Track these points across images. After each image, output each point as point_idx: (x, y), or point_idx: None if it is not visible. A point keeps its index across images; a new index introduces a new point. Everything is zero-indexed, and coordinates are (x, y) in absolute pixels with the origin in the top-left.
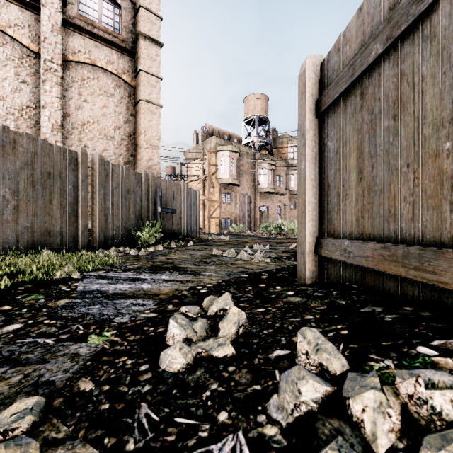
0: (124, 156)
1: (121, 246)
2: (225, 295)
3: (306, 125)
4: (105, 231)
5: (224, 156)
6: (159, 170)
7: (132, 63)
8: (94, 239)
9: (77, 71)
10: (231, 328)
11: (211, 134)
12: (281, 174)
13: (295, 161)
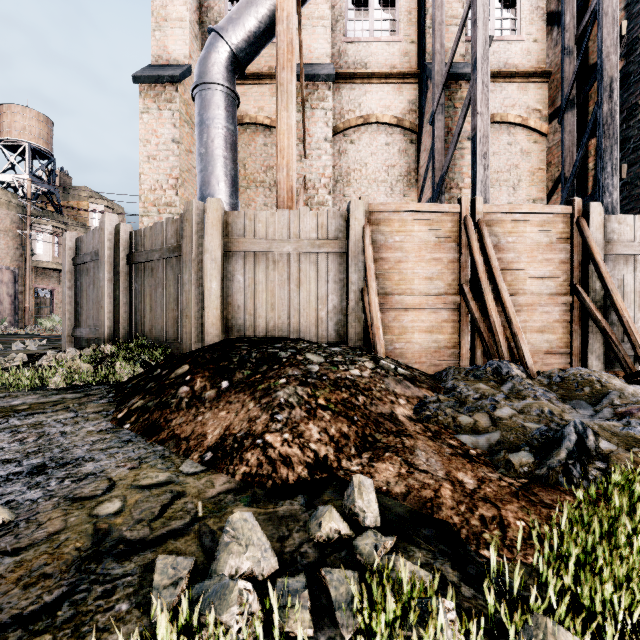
0: None
1: None
2: (13, 354)
3: (67, 269)
4: None
5: None
6: None
7: None
8: None
9: None
10: (20, 359)
11: None
12: None
13: None
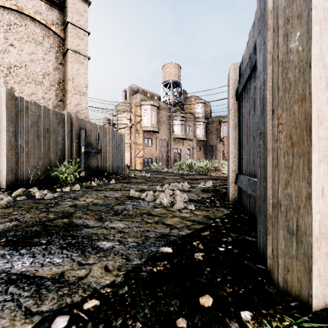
0: (53, 100)
1: (35, 186)
2: None
3: None
4: (16, 170)
5: (147, 109)
6: (87, 114)
7: (61, 16)
8: (1, 180)
9: (3, 16)
10: None
11: (136, 92)
12: (190, 125)
13: (200, 115)
